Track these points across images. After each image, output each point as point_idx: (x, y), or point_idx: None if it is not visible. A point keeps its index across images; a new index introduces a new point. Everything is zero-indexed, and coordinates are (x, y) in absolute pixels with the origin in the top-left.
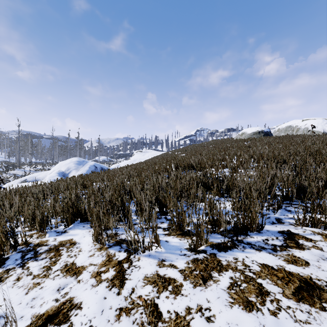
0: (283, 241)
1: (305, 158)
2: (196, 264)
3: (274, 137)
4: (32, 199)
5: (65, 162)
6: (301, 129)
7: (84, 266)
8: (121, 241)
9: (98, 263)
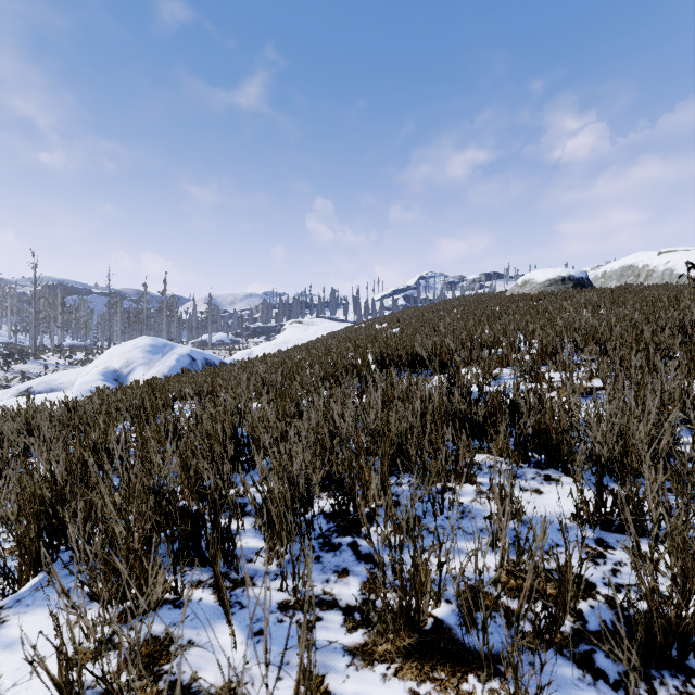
0: None
1: None
2: None
3: (598, 291)
4: None
5: (121, 348)
6: (658, 272)
7: None
8: None
9: None
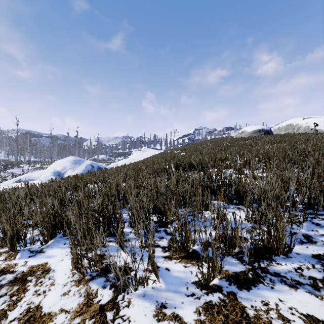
0: (323, 273)
1: (317, 158)
2: (210, 314)
3: (275, 136)
4: (11, 206)
5: (61, 161)
6: (302, 127)
7: (52, 314)
8: (108, 268)
9: (72, 309)
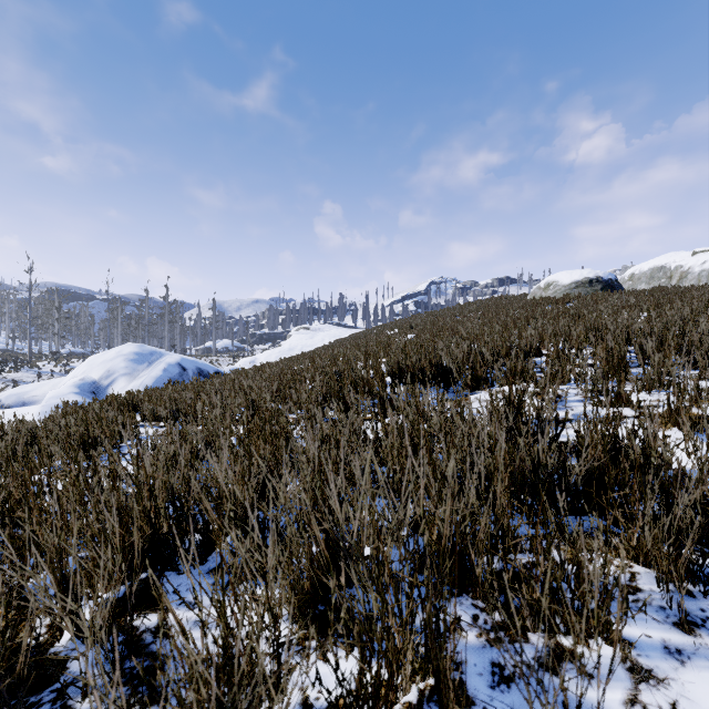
0: None
1: None
2: None
3: (630, 293)
4: None
5: (103, 357)
6: (693, 273)
7: None
8: None
9: None
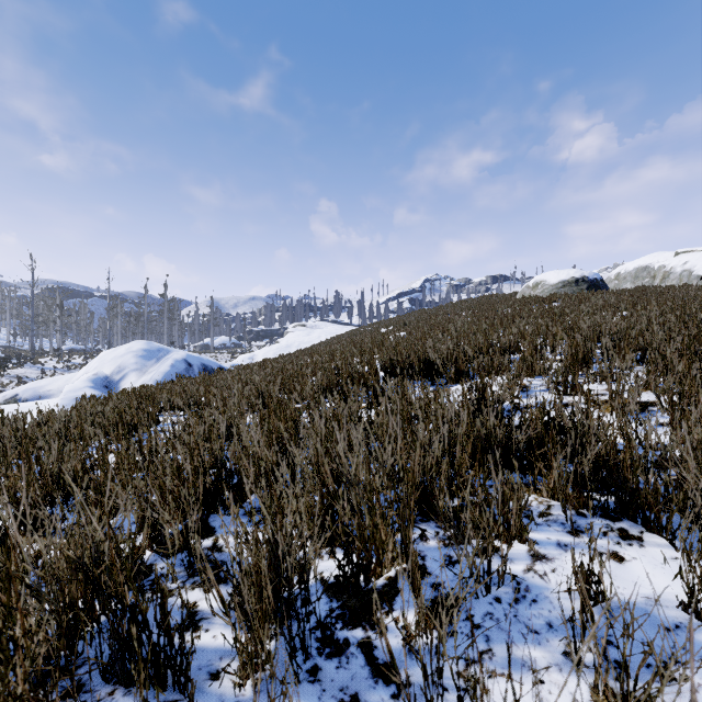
0: None
1: None
2: None
3: (614, 293)
4: None
5: (113, 353)
6: (675, 273)
7: None
8: None
9: None
